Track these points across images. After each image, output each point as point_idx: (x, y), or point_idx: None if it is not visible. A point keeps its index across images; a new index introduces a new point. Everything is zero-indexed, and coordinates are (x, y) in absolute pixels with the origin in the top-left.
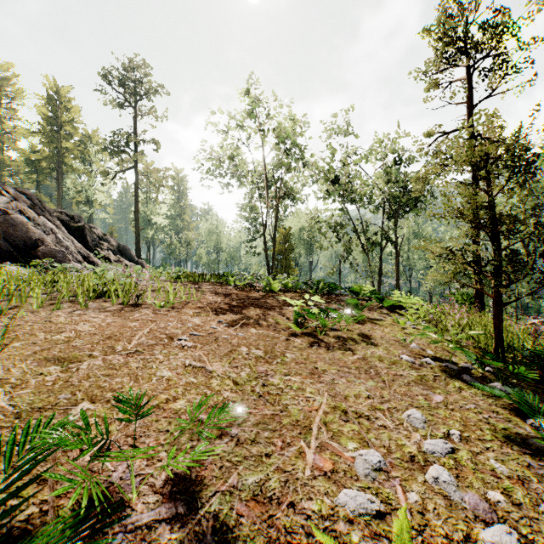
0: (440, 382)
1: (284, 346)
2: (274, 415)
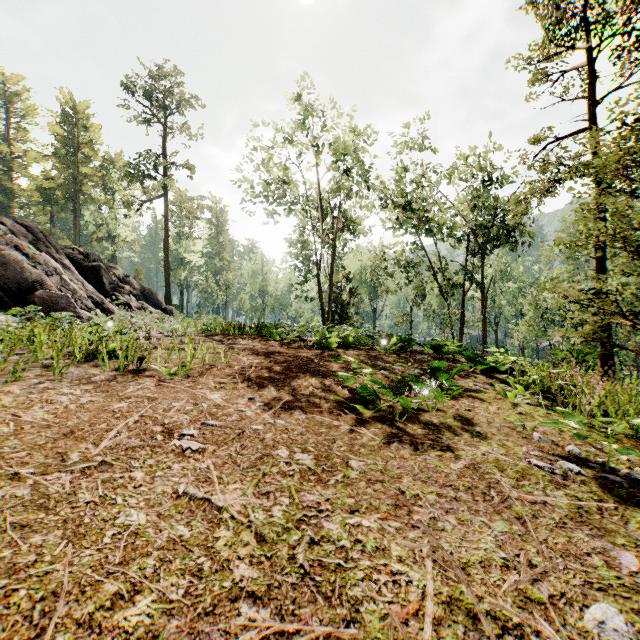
0: (612, 517)
1: (346, 444)
2: (333, 637)
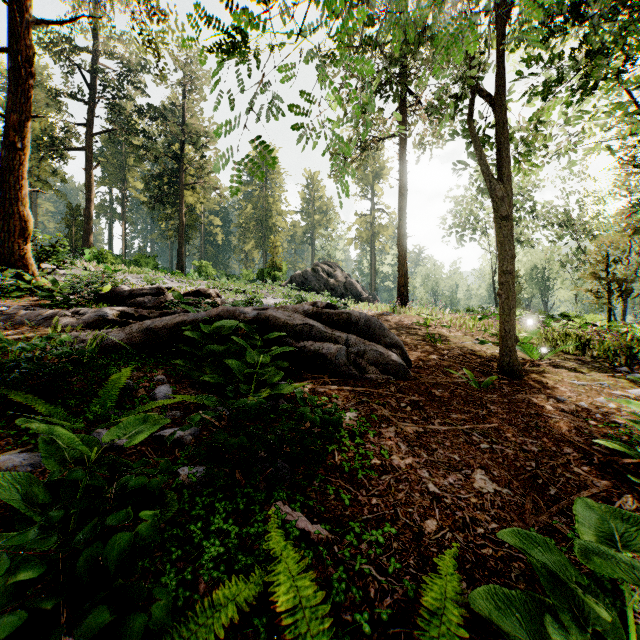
0: None
1: None
2: None
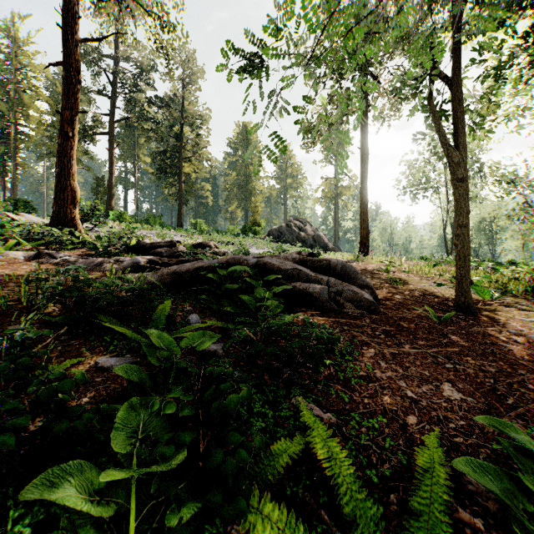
0: None
1: None
2: None
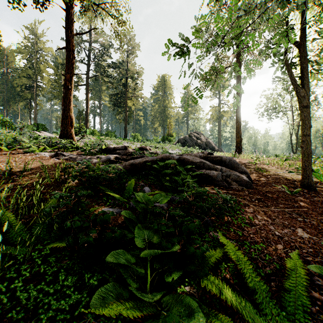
0: None
1: None
2: None
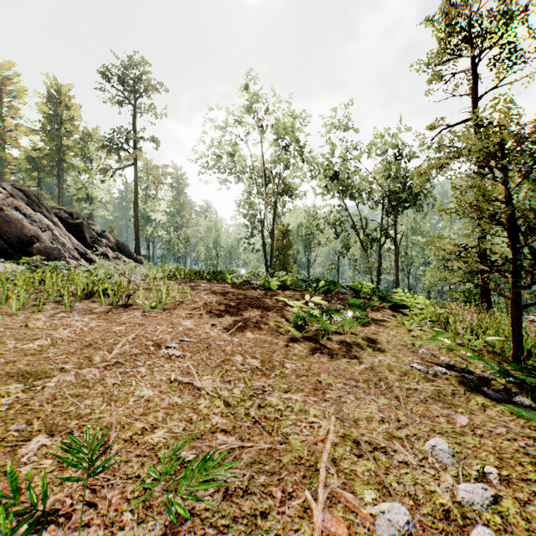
0: (460, 398)
1: (283, 354)
2: (272, 449)
